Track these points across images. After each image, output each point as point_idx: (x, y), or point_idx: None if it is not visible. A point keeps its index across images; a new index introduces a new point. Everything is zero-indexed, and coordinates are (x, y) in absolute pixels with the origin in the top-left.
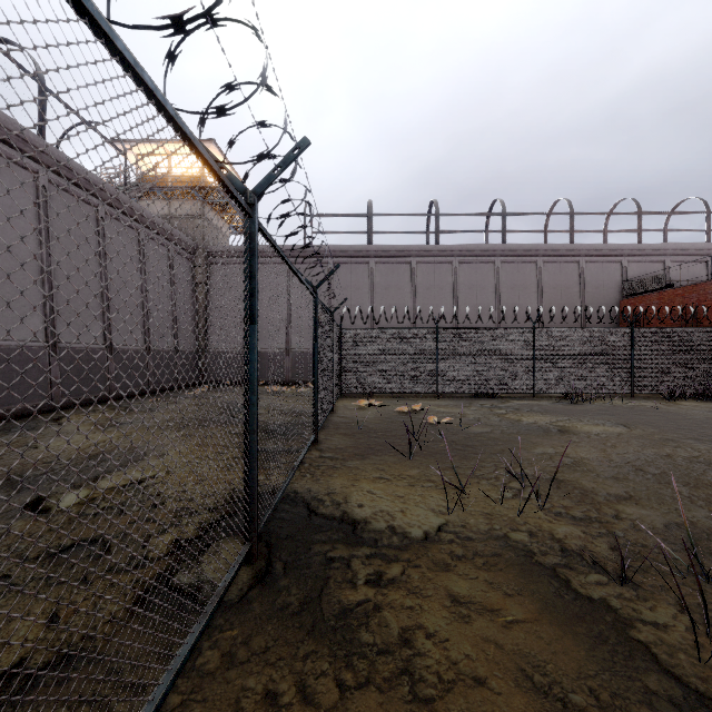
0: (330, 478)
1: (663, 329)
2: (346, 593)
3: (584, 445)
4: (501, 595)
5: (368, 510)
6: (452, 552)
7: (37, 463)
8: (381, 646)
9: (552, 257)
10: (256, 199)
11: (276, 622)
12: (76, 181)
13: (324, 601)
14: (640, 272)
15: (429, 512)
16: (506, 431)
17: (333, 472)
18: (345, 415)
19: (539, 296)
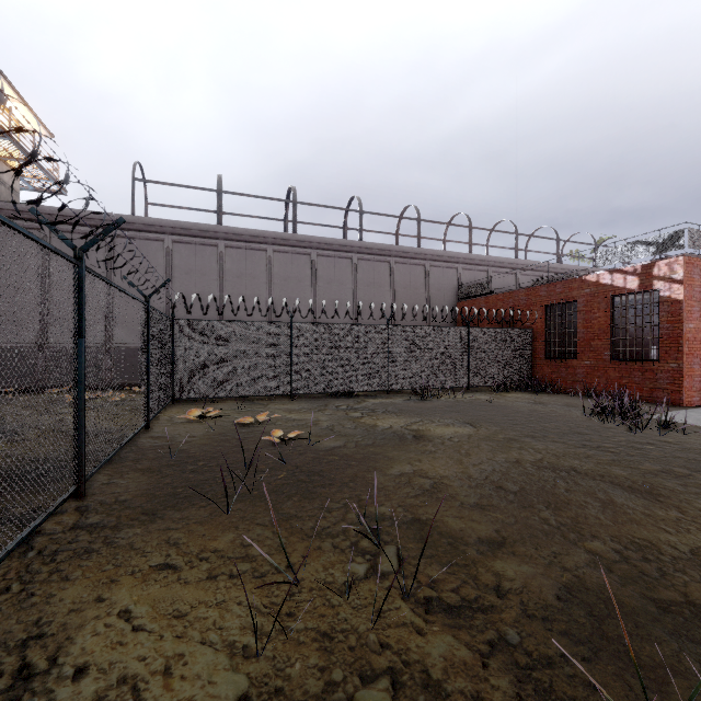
0: (59, 590)
1: (491, 329)
2: None
3: (441, 456)
4: None
5: (90, 689)
6: None
7: None
8: None
9: (403, 258)
10: None
11: None
12: None
13: None
14: (471, 278)
15: (223, 659)
16: (361, 442)
17: (75, 567)
18: (163, 434)
19: (392, 295)
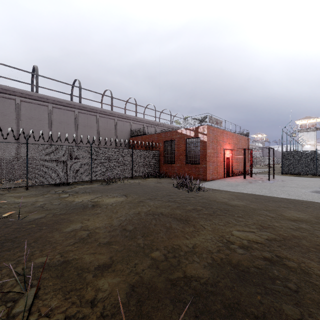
0: None
1: (142, 150)
2: None
3: (102, 215)
4: None
5: None
6: None
7: None
8: None
9: (103, 115)
10: None
11: None
12: None
13: None
14: (136, 127)
15: None
16: (58, 213)
17: None
18: None
19: (97, 132)
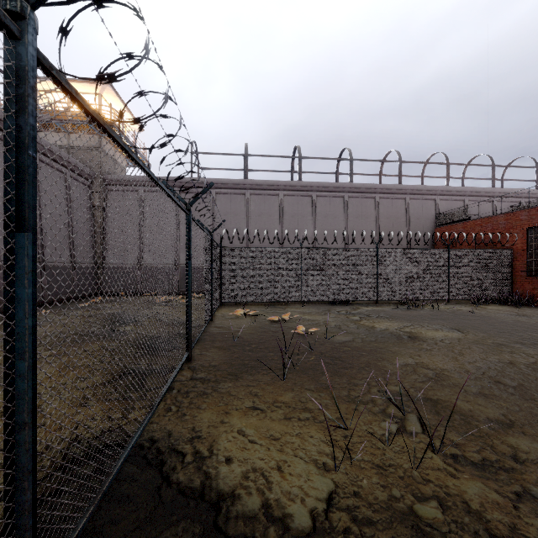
0: (198, 413)
1: (470, 250)
2: None
3: (437, 353)
4: None
5: (238, 470)
6: None
7: None
8: None
9: (386, 194)
10: (30, 10)
11: None
12: None
13: None
14: (448, 207)
15: (312, 468)
16: (366, 339)
17: (202, 402)
18: (222, 325)
19: (376, 224)
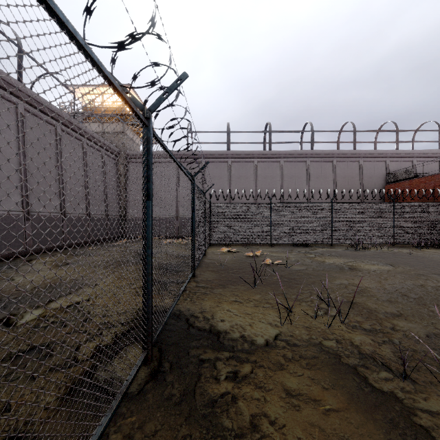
0: (203, 301)
1: (413, 203)
2: (212, 387)
3: (367, 278)
4: (320, 389)
5: (228, 324)
6: (285, 355)
7: (12, 290)
8: (237, 431)
9: (342, 158)
10: (151, 114)
11: (163, 410)
12: (42, 110)
13: (197, 393)
14: (397, 167)
15: (268, 325)
16: (316, 268)
17: (204, 297)
18: (212, 258)
19: (334, 183)
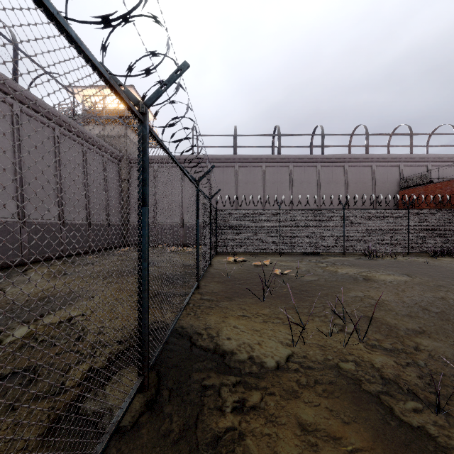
0: (207, 316)
1: (429, 210)
2: (217, 421)
3: (383, 290)
4: (340, 423)
5: (234, 342)
6: (298, 380)
7: (2, 304)
8: None
9: (354, 163)
10: (147, 109)
11: (159, 451)
12: (39, 111)
13: (199, 429)
14: (411, 172)
15: (279, 344)
16: (328, 279)
17: (209, 311)
18: (218, 268)
19: (345, 188)
